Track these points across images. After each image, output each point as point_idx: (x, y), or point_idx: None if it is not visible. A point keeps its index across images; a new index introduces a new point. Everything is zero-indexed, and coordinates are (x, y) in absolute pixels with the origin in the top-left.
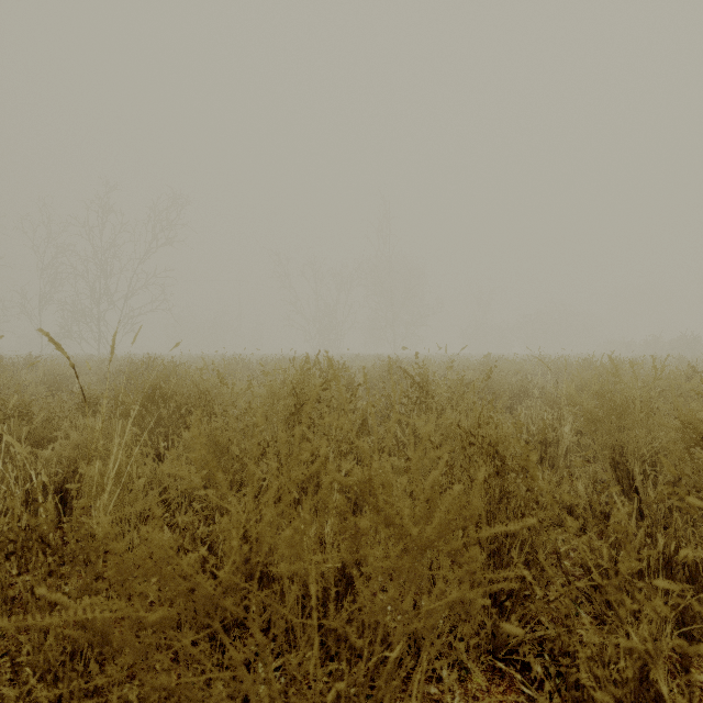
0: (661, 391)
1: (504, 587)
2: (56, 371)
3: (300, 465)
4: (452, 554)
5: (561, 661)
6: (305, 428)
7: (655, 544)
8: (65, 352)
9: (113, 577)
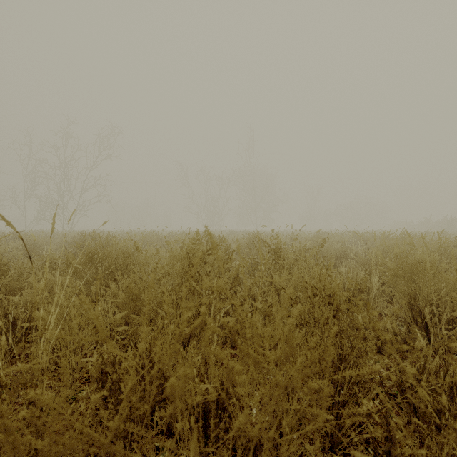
0: (440, 255)
1: (353, 420)
2: (32, 241)
3: (183, 323)
4: (309, 392)
5: (382, 455)
6: (194, 284)
7: (447, 367)
8: (14, 227)
9: (0, 438)
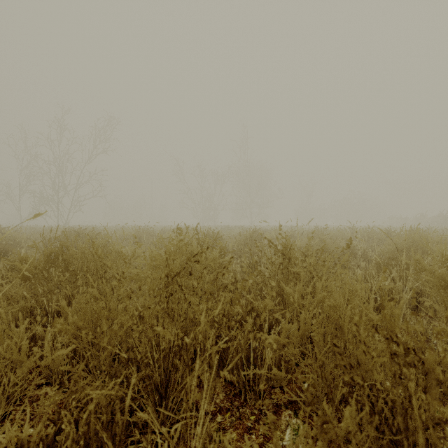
0: None
1: None
2: (12, 238)
3: None
4: None
5: None
6: (160, 329)
7: None
8: None
9: None
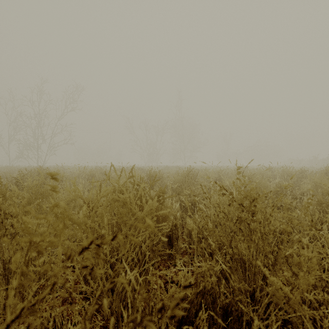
0: None
1: None
2: None
3: None
4: None
5: None
6: None
7: None
8: None
9: None
